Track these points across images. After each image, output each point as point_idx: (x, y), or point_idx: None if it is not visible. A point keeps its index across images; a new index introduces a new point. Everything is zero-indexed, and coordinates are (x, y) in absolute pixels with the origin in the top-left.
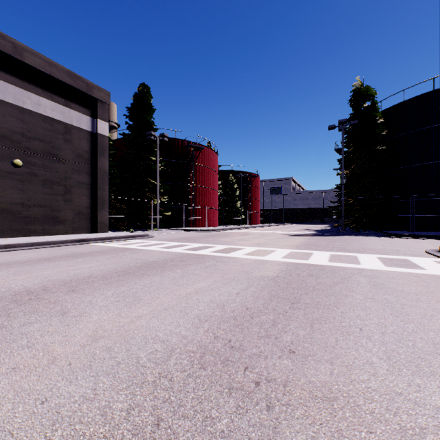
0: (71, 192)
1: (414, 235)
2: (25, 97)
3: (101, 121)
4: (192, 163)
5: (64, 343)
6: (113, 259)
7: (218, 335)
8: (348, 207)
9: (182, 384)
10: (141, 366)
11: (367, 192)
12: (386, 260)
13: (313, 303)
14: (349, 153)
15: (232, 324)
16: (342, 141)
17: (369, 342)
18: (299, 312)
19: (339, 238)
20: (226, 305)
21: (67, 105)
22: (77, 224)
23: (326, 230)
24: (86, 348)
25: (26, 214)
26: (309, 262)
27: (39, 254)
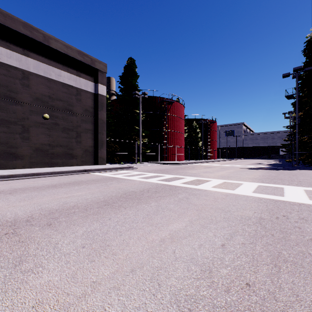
0: (80, 136)
1: None
2: (51, 71)
3: (101, 85)
4: (165, 114)
5: None
6: (101, 188)
7: None
8: (302, 145)
9: None
10: None
11: None
12: None
13: None
14: (303, 97)
15: None
16: (296, 86)
17: None
18: None
19: (298, 172)
20: (213, 271)
21: (78, 75)
22: (84, 158)
23: (278, 164)
24: None
25: (51, 152)
26: (287, 199)
27: (52, 181)
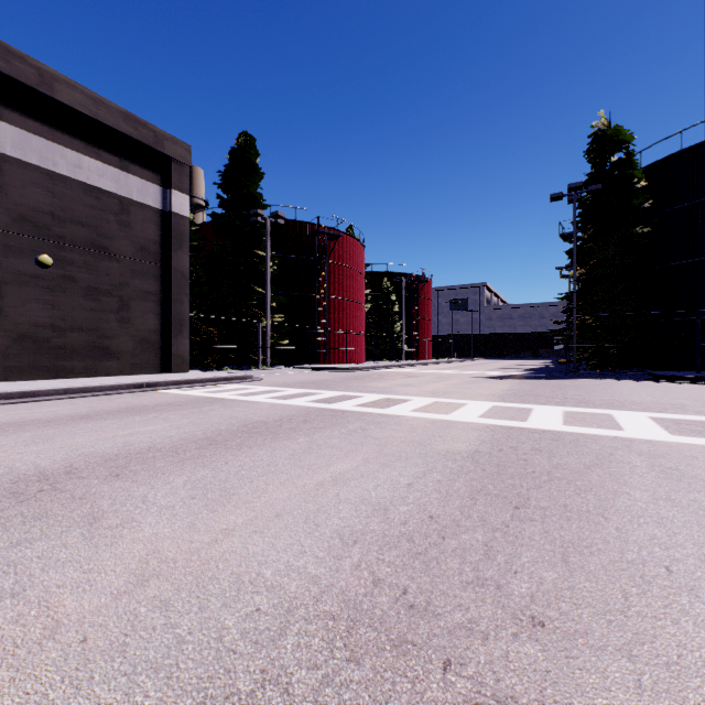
0: (129, 307)
1: (704, 378)
2: (57, 155)
3: (177, 192)
4: (324, 261)
5: (81, 588)
6: (193, 417)
7: (381, 576)
8: (584, 331)
9: (311, 704)
10: (225, 651)
11: (617, 306)
12: (667, 422)
13: (555, 508)
14: (586, 240)
15: (405, 552)
16: (574, 219)
17: (696, 601)
18: (533, 527)
19: (571, 383)
20: (390, 509)
21: (124, 167)
22: (139, 359)
23: (545, 369)
24: (122, 602)
25: (58, 343)
26: (530, 425)
27: (74, 408)
